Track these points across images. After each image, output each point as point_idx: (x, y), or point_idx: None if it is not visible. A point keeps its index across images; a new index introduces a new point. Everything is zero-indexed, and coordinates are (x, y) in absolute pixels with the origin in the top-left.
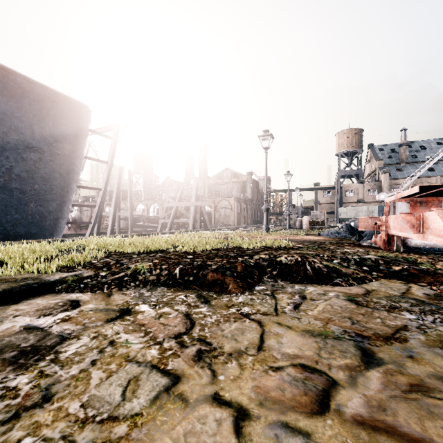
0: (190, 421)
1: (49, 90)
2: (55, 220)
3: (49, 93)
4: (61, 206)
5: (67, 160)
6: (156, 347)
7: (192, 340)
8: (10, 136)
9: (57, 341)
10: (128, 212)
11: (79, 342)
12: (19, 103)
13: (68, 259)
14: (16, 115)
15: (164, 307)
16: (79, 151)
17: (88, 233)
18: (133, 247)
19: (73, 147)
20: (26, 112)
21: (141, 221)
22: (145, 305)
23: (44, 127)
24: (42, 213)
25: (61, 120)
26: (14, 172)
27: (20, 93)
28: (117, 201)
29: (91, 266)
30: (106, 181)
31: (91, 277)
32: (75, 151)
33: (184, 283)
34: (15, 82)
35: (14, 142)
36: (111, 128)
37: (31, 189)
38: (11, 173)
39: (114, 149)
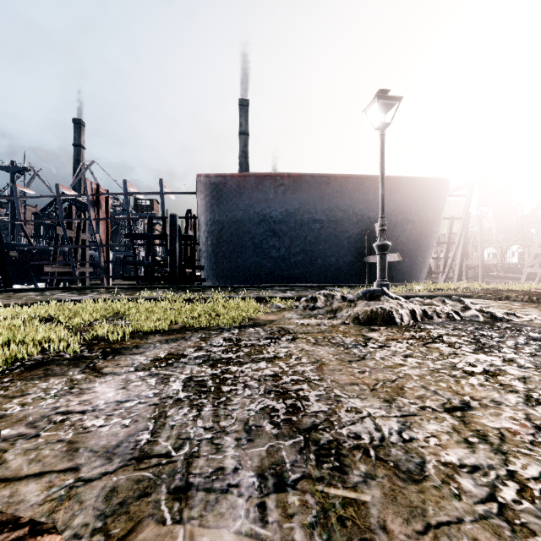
0: (530, 310)
1: (421, 179)
2: (419, 270)
3: (421, 181)
4: (424, 259)
5: (430, 225)
6: (521, 307)
7: (535, 308)
8: (399, 217)
9: (486, 304)
10: (478, 261)
11: (494, 304)
12: (404, 195)
13: (463, 290)
14: (402, 203)
15: (524, 305)
16: (439, 215)
17: (442, 281)
18: (501, 287)
19: (434, 213)
20: (407, 199)
21: (493, 270)
22: (515, 304)
23: (417, 205)
24: (412, 265)
25: (427, 196)
26: (399, 239)
27: (405, 188)
28: (464, 249)
29: (480, 293)
30: (460, 234)
31: (483, 296)
32: (436, 216)
33: (538, 302)
34: (403, 183)
35: (400, 220)
36: (465, 186)
37: (407, 249)
38: (397, 240)
39: (468, 204)
